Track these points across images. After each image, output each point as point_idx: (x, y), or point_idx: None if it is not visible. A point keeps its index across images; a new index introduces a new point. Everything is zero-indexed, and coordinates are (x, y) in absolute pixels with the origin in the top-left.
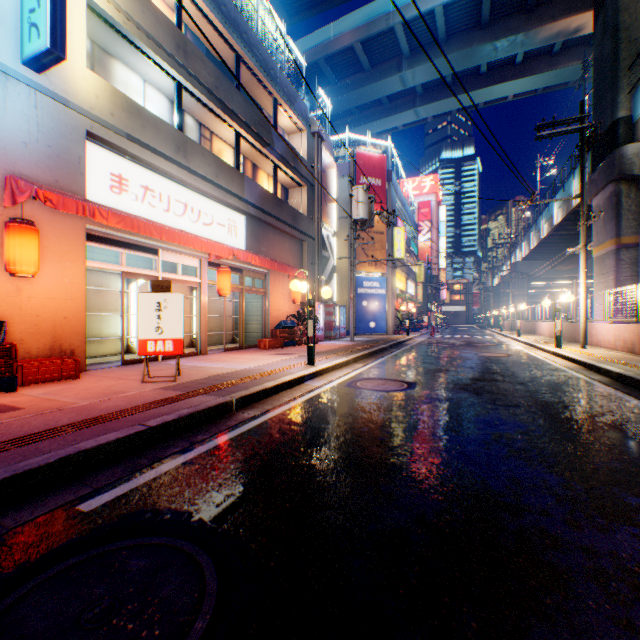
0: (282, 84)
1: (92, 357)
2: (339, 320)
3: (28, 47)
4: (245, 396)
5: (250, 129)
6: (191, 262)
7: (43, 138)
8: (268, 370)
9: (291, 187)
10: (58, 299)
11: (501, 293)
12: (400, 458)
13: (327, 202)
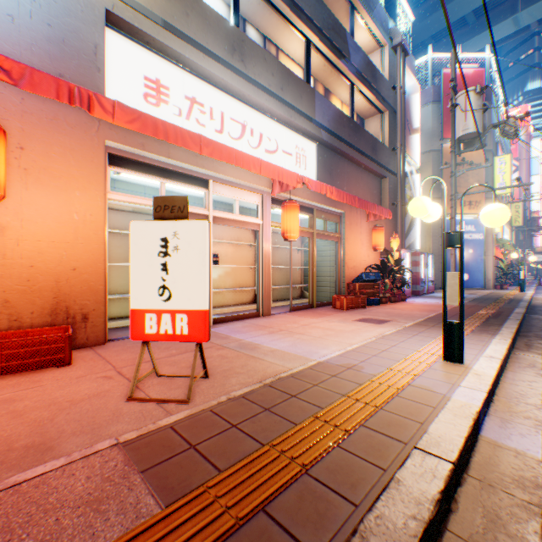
0: None
1: None
2: (426, 271)
3: None
4: None
5: (321, 34)
6: (249, 198)
7: (39, 12)
8: (372, 374)
9: (366, 116)
10: (62, 243)
11: None
12: None
13: (409, 131)
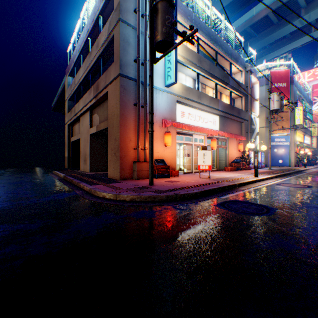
0: (233, 55)
1: None
2: (260, 159)
3: (166, 82)
4: (239, 183)
5: (220, 80)
6: (201, 137)
7: (168, 106)
8: (239, 177)
9: (235, 98)
10: (171, 153)
11: None
12: (306, 200)
13: (253, 101)
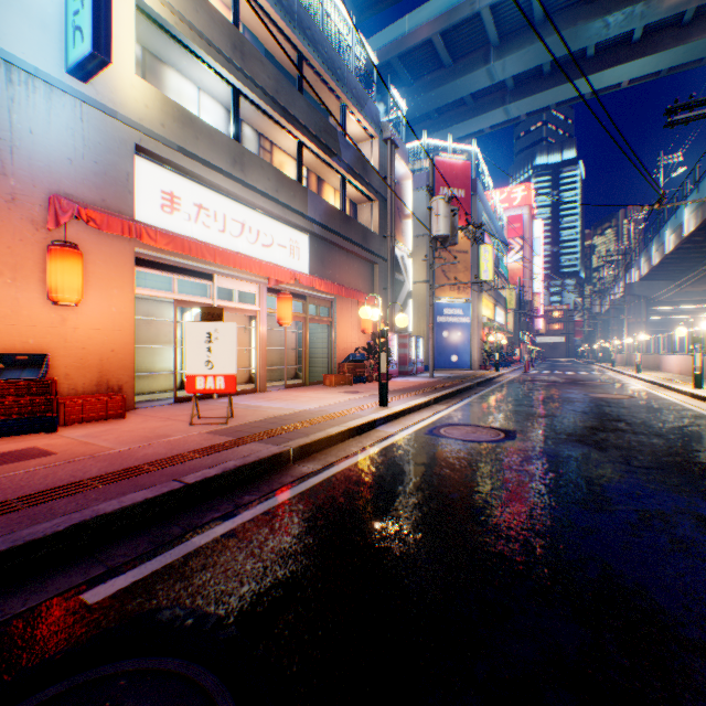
0: (350, 85)
1: (144, 393)
2: (415, 353)
3: (72, 54)
4: (304, 445)
5: (314, 137)
6: (249, 288)
7: (89, 154)
8: (333, 412)
9: (360, 202)
10: (105, 330)
11: (611, 321)
12: (509, 544)
13: (401, 218)
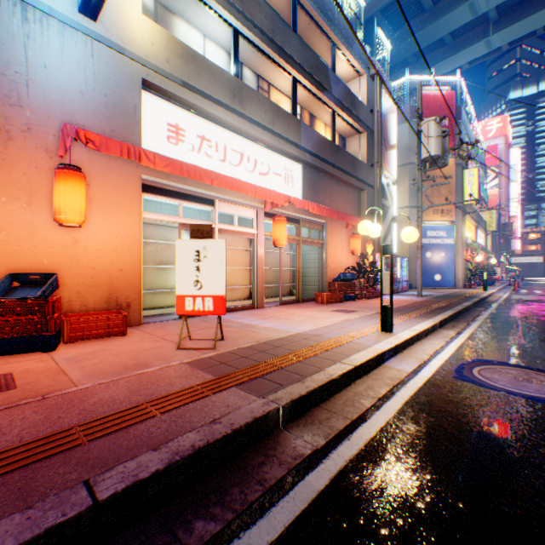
0: (339, 26)
1: (159, 307)
2: (400, 272)
3: None
4: (298, 398)
5: (306, 73)
6: (247, 213)
7: (99, 87)
8: (329, 337)
9: (348, 136)
10: (114, 251)
11: None
12: None
13: (386, 148)
